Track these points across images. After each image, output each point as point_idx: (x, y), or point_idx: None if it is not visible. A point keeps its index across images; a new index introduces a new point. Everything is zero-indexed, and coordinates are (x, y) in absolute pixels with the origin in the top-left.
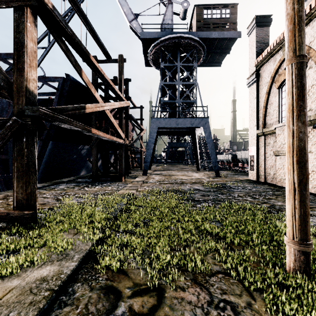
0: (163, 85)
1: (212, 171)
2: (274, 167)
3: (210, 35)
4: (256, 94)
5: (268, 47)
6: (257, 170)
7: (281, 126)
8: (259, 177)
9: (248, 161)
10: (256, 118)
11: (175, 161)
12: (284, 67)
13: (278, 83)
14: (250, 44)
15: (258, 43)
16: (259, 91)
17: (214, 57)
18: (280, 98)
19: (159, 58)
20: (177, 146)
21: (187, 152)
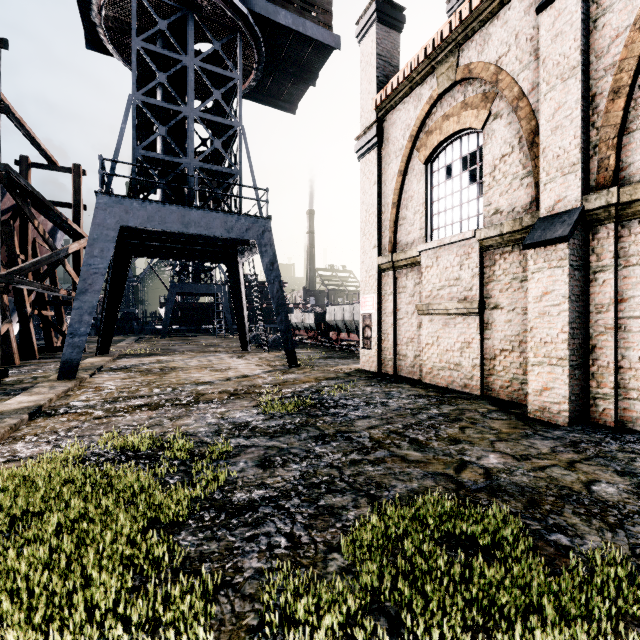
0: (142, 105)
1: (276, 351)
2: (417, 340)
3: (274, 14)
4: (376, 174)
5: (407, 65)
6: (380, 347)
7: (434, 248)
8: (384, 364)
9: (348, 326)
10: (378, 229)
11: (189, 327)
12: (438, 115)
13: (427, 150)
14: (362, 61)
15: (382, 61)
16: (384, 169)
17: (282, 84)
18: (429, 187)
19: (131, 28)
20: (195, 293)
21: (220, 308)
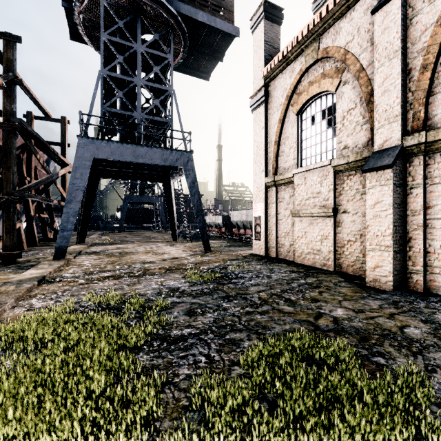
0: (107, 78)
1: (196, 241)
2: (291, 234)
3: (194, 15)
4: (264, 122)
5: (284, 48)
6: (266, 239)
7: (303, 172)
8: (269, 250)
9: (245, 225)
10: (265, 159)
11: (137, 225)
12: (306, 82)
13: (298, 105)
14: (254, 45)
15: (267, 45)
16: (269, 118)
17: (200, 60)
18: (300, 131)
19: (99, 26)
20: (141, 202)
21: (158, 212)
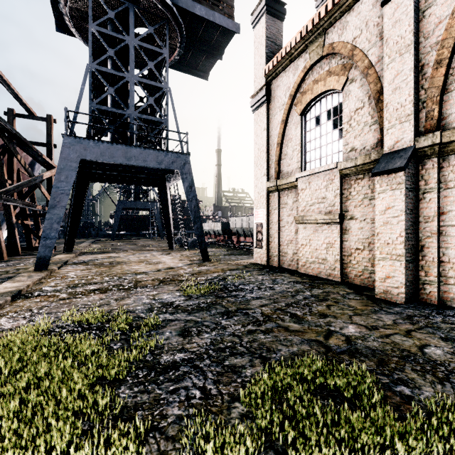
0: (97, 72)
1: (193, 250)
2: (294, 242)
3: (192, 8)
4: (265, 123)
5: (288, 44)
6: (268, 247)
7: (307, 176)
8: (271, 259)
9: (245, 232)
10: (267, 162)
11: (132, 232)
12: (310, 80)
13: (302, 105)
14: (256, 41)
15: (269, 41)
16: (271, 119)
17: (198, 58)
18: (303, 132)
19: (88, 16)
20: (136, 208)
21: (154, 219)
